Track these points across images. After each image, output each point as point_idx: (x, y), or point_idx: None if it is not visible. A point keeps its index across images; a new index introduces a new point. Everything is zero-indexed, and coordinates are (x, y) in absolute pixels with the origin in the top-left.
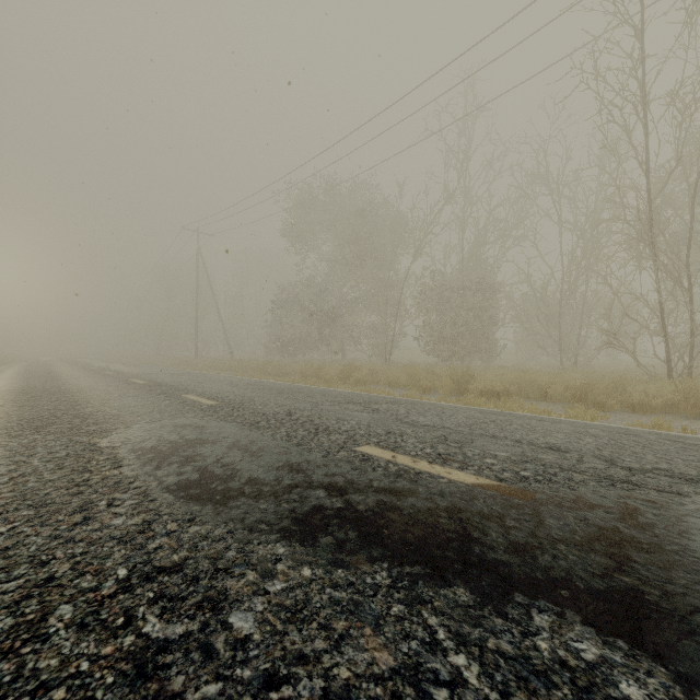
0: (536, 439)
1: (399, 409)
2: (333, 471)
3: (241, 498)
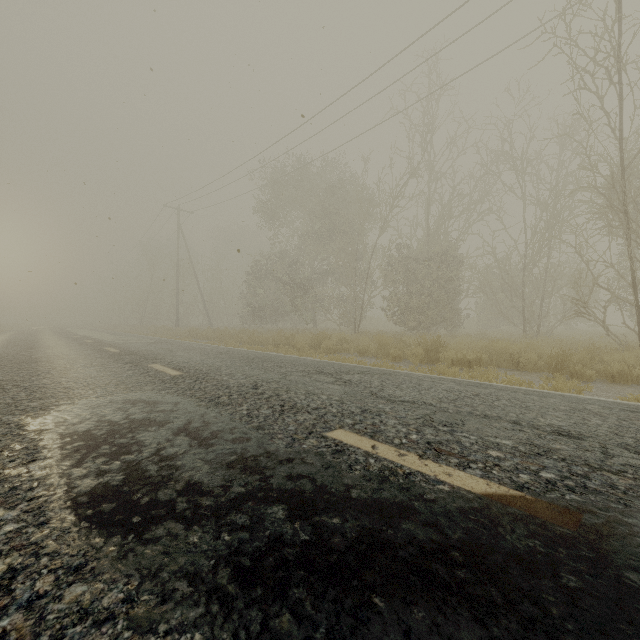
0: (535, 419)
1: (373, 380)
2: (297, 471)
3: (166, 520)
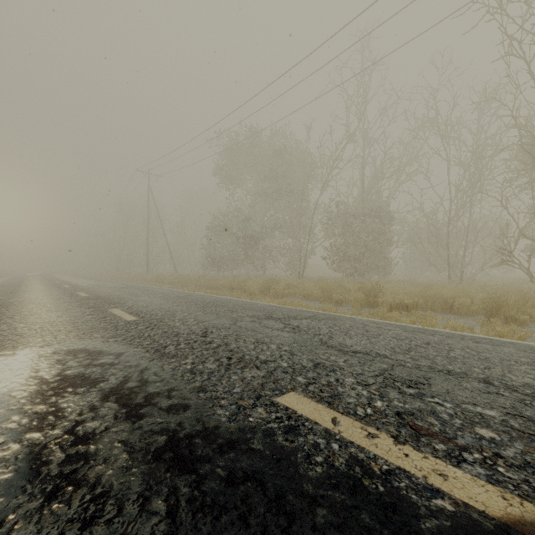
0: (505, 376)
1: (320, 326)
2: (240, 466)
3: None
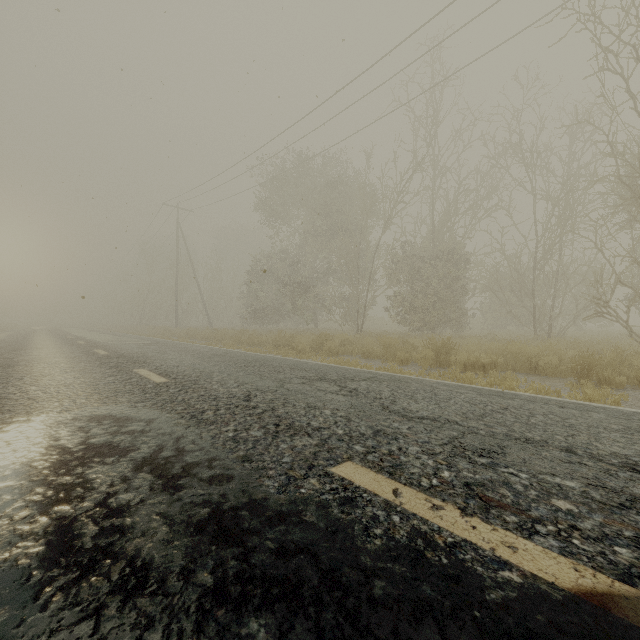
0: (591, 445)
1: (382, 389)
2: (291, 539)
3: None
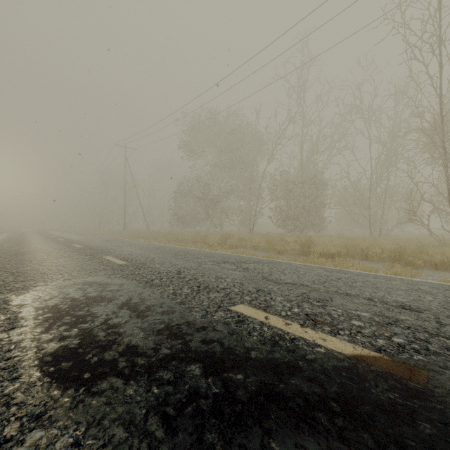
0: (384, 296)
1: (264, 268)
2: (210, 337)
3: (109, 376)
